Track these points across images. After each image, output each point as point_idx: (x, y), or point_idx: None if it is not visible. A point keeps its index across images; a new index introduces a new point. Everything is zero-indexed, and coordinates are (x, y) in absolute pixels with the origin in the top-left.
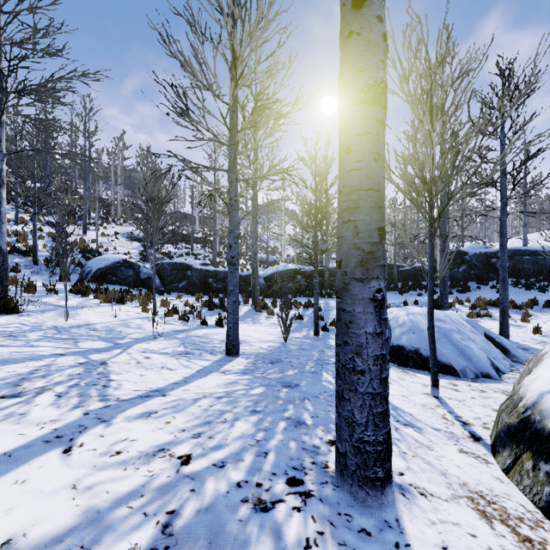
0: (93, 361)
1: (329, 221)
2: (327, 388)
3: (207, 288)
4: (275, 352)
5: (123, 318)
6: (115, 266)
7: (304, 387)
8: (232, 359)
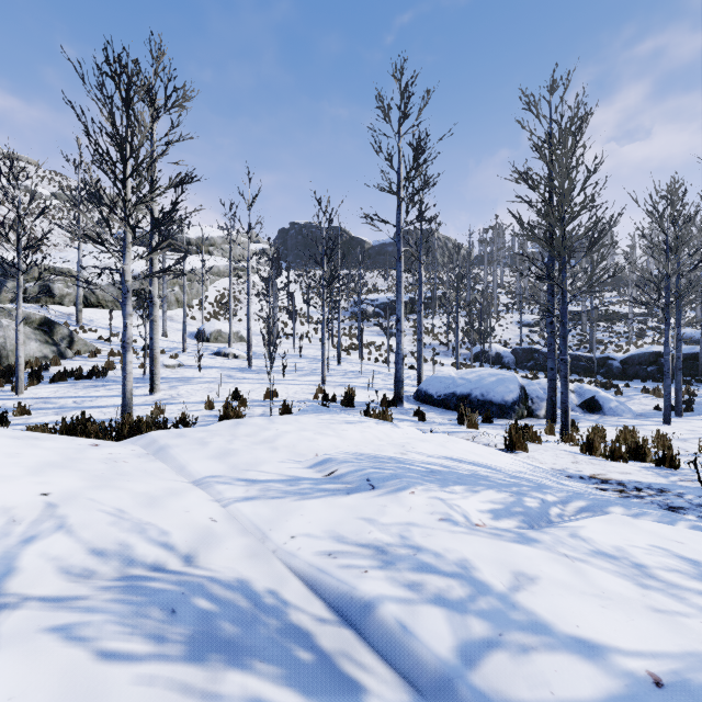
0: None
1: (695, 296)
2: None
3: None
4: None
5: None
6: (484, 351)
7: None
8: None
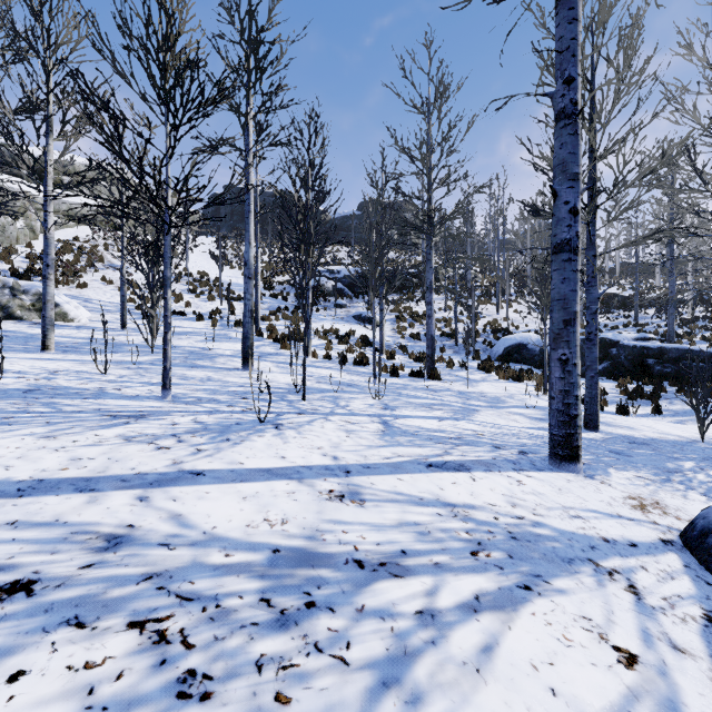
0: (470, 408)
1: None
2: (665, 465)
3: (644, 372)
4: (656, 440)
5: (512, 392)
6: (521, 345)
7: (635, 458)
8: (585, 431)
